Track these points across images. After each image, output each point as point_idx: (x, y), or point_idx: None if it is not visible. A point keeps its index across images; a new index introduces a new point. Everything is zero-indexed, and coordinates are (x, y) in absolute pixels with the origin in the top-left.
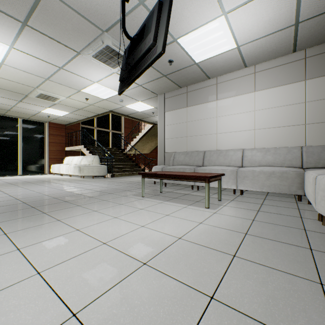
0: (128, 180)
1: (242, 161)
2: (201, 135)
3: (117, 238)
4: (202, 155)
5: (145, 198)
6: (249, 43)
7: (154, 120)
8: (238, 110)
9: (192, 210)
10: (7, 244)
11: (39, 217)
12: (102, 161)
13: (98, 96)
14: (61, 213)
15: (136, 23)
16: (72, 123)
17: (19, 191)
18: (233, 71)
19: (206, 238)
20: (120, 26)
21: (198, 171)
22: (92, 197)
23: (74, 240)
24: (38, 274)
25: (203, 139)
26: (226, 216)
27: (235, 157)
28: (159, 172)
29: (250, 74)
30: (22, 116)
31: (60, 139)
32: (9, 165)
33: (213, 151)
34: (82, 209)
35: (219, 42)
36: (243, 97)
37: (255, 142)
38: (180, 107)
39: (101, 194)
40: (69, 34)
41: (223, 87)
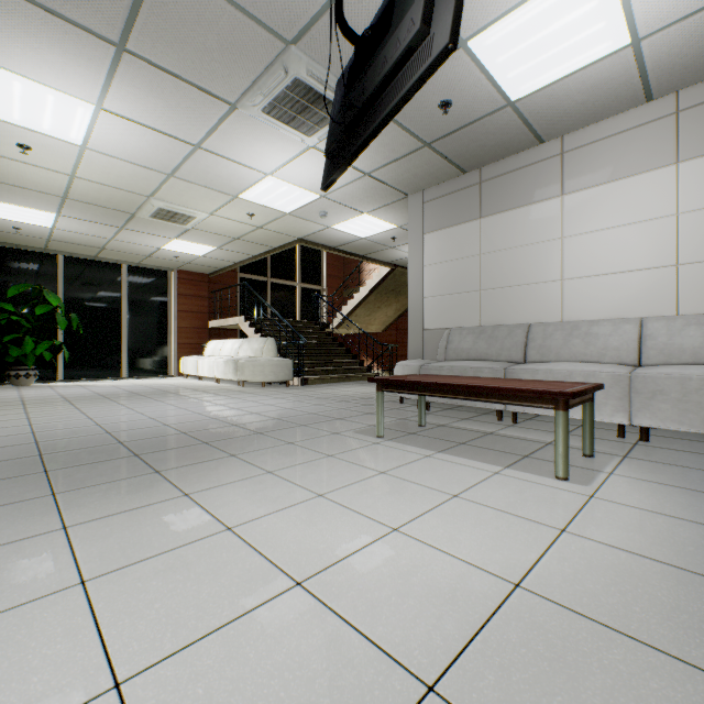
0: (338, 392)
1: (640, 351)
2: (519, 286)
3: (331, 567)
4: (523, 334)
5: (387, 442)
6: (670, 26)
7: (395, 257)
8: (625, 217)
9: (520, 485)
10: (62, 560)
11: (146, 482)
12: (281, 349)
13: (274, 206)
14: (194, 473)
15: (365, 10)
16: (222, 269)
17: (115, 414)
18: (611, 115)
19: (605, 595)
20: (326, 23)
21: (516, 375)
22: (263, 435)
23: (219, 564)
24: (115, 693)
25: (525, 295)
26: (633, 509)
27: (619, 339)
28: (419, 377)
29: (661, 117)
30: (126, 258)
31: (198, 305)
32: (105, 359)
33: (553, 323)
34: (239, 466)
35: (581, 36)
36: (640, 181)
37: (677, 300)
38: (463, 219)
39: (282, 426)
40: (212, 62)
41: (581, 159)
